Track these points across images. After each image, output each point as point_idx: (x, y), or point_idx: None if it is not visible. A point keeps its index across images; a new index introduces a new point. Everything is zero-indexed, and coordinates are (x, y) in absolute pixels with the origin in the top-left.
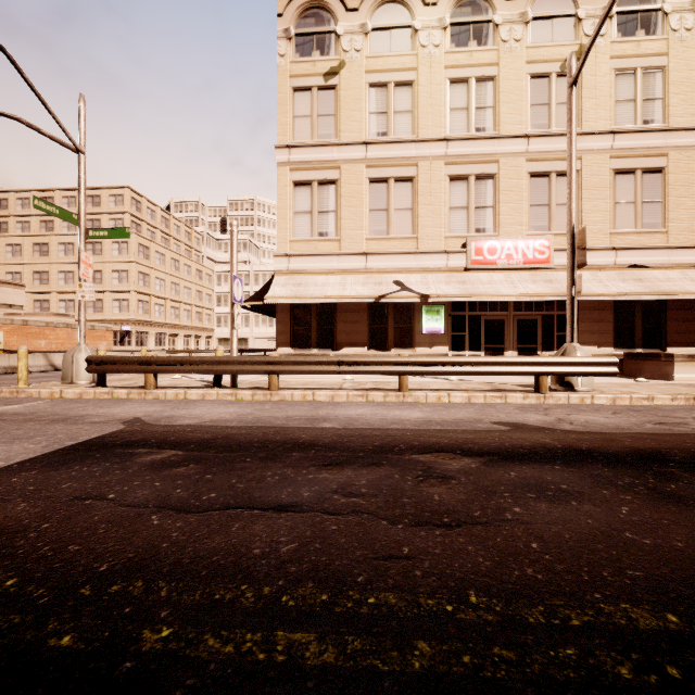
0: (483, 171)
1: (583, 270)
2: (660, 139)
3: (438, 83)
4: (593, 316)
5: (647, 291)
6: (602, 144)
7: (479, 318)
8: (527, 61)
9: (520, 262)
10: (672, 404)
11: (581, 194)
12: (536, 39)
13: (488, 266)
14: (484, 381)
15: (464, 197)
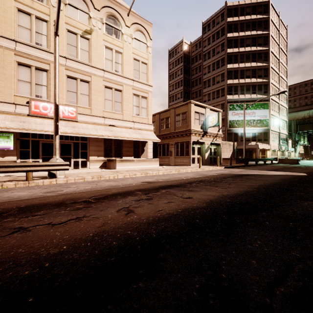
0: (41, 66)
1: (91, 124)
2: (121, 79)
3: (9, 6)
4: (96, 144)
5: (111, 135)
6: (100, 74)
7: (38, 142)
8: (65, 22)
9: (61, 116)
10: (92, 180)
11: (91, 92)
12: (70, 14)
13: (42, 115)
14: (22, 175)
15: (28, 76)
